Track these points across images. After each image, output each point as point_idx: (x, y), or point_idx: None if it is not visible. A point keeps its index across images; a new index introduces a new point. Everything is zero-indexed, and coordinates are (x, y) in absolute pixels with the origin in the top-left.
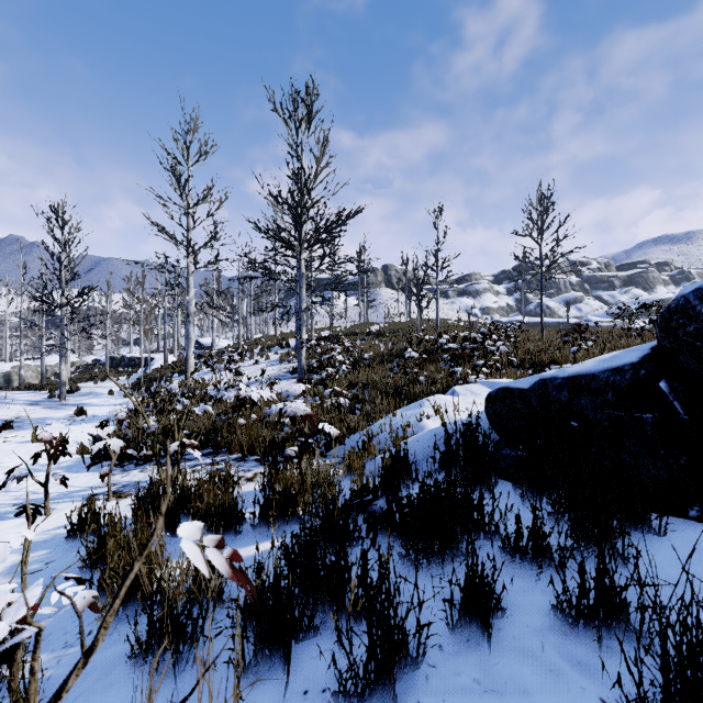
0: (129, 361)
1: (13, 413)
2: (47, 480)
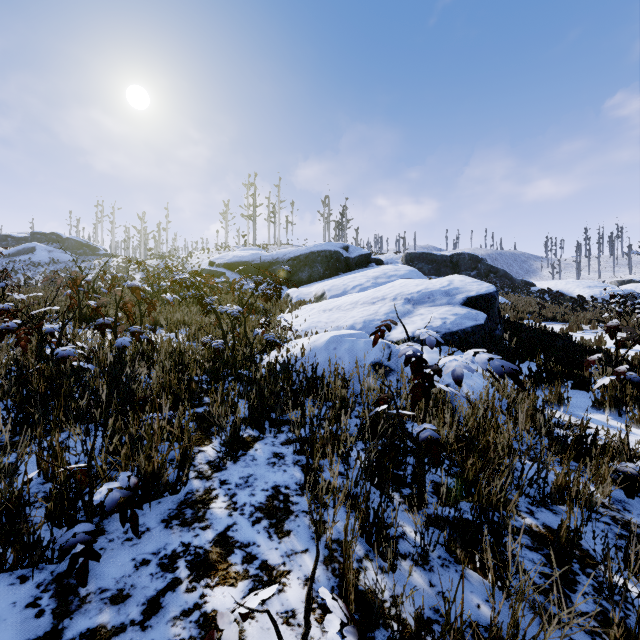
0: None
1: None
2: None
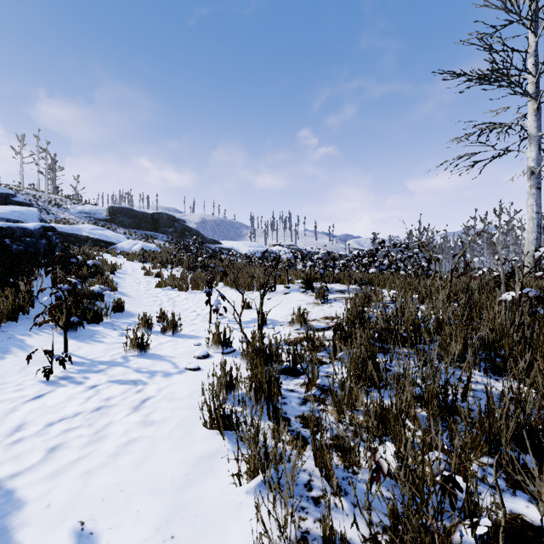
0: None
1: None
2: None
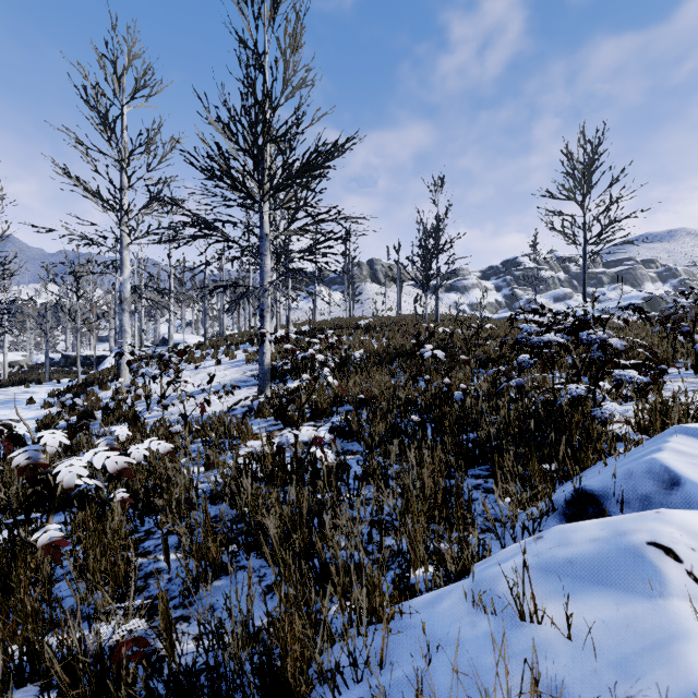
0: (84, 360)
1: None
2: None
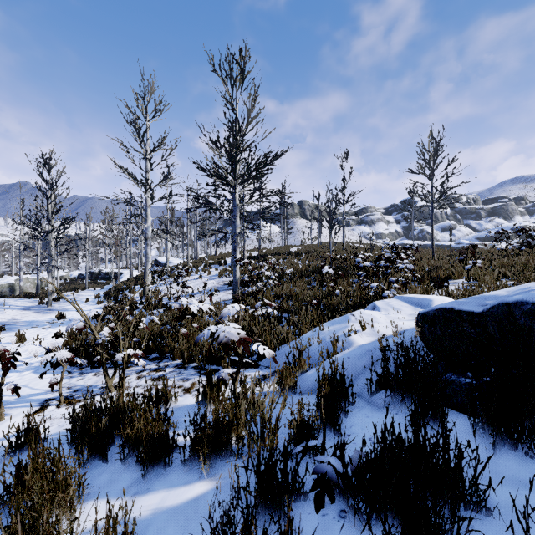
0: (104, 275)
1: (9, 317)
2: (1, 389)
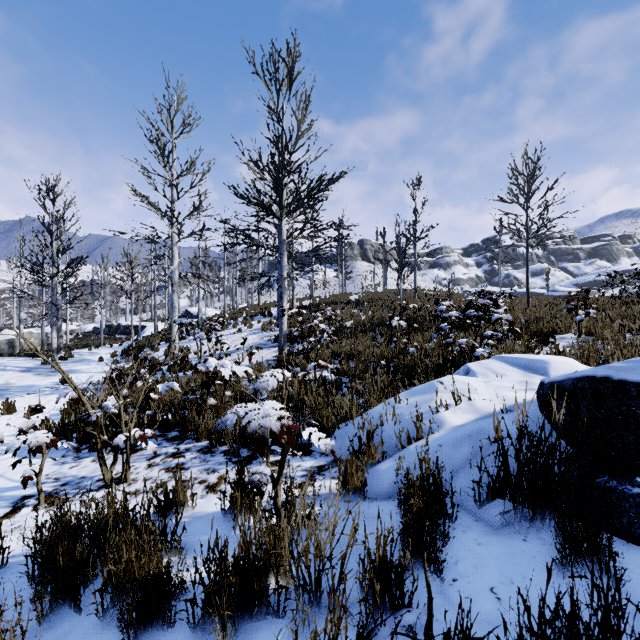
0: (124, 329)
1: (3, 380)
2: None
